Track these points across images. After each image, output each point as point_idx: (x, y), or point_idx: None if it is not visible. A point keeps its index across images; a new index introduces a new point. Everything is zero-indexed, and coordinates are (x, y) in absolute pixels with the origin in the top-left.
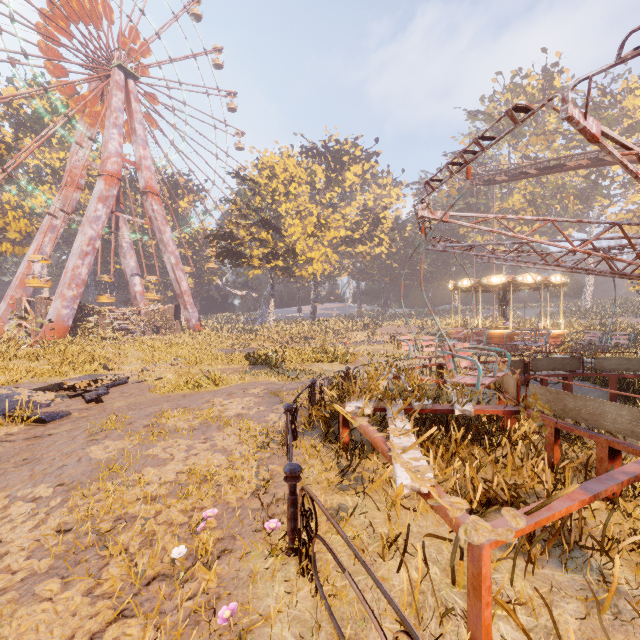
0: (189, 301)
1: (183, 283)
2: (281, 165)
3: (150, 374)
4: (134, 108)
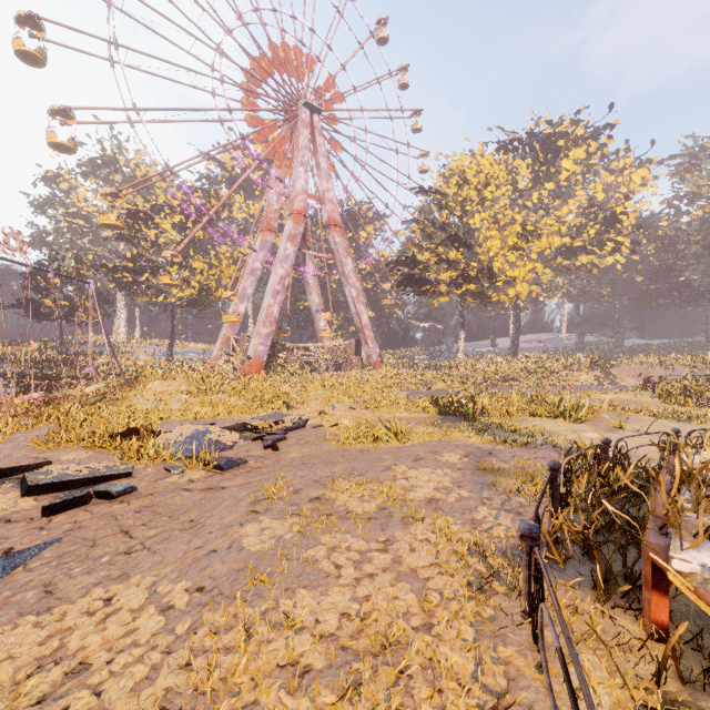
0: (369, 336)
1: (363, 317)
2: (473, 167)
3: (327, 418)
4: (318, 142)
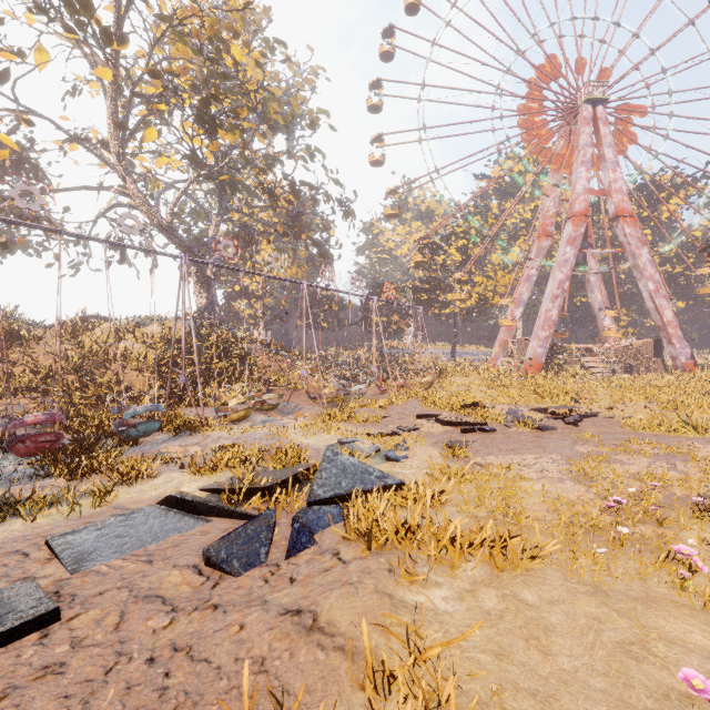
0: (674, 334)
1: (665, 312)
2: None
3: (619, 412)
4: (602, 134)
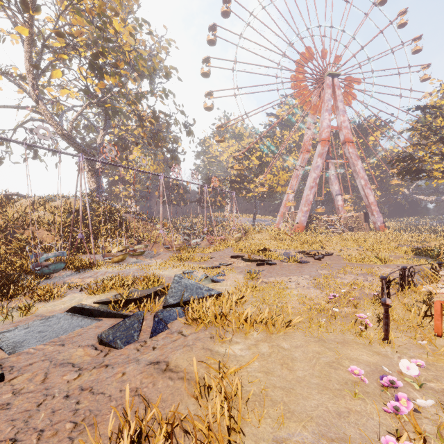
0: (375, 209)
1: (370, 197)
2: None
3: (344, 252)
4: (337, 94)
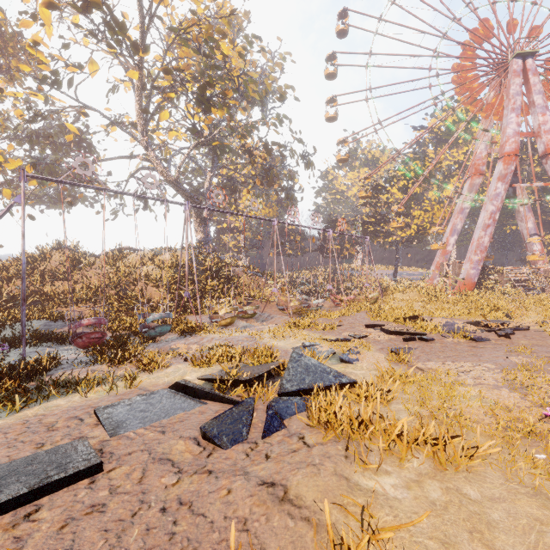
0: None
1: None
2: None
3: None
4: (531, 83)
